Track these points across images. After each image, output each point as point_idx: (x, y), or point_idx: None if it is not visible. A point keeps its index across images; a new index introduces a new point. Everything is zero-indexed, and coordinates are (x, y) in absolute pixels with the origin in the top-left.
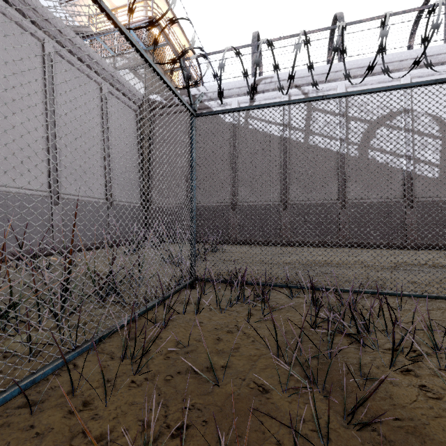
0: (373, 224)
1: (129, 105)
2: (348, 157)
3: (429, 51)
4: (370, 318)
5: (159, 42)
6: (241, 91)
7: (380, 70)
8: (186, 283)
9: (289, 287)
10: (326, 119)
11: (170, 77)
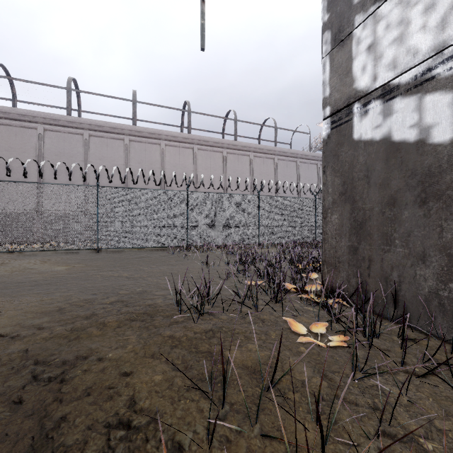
0: None
1: None
2: None
3: None
4: None
5: None
6: None
7: None
8: None
9: None
10: None
11: None
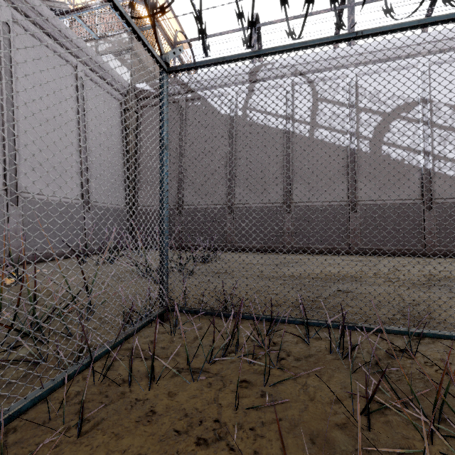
0: (387, 228)
1: (112, 94)
2: (358, 153)
3: (450, 34)
4: (452, 391)
5: (147, 24)
6: (239, 79)
7: (395, 55)
8: (149, 319)
9: (306, 326)
10: (362, 68)
11: None
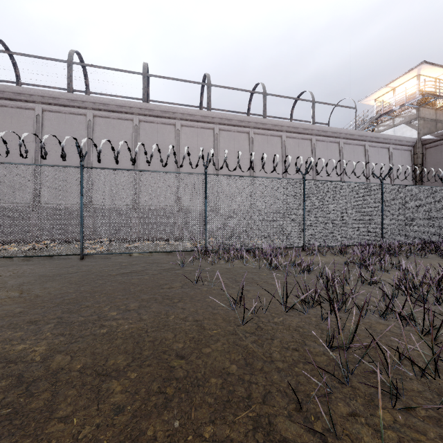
0: None
1: (406, 149)
2: None
3: None
4: None
5: (430, 100)
6: None
7: None
8: (440, 242)
9: None
10: None
11: (441, 110)
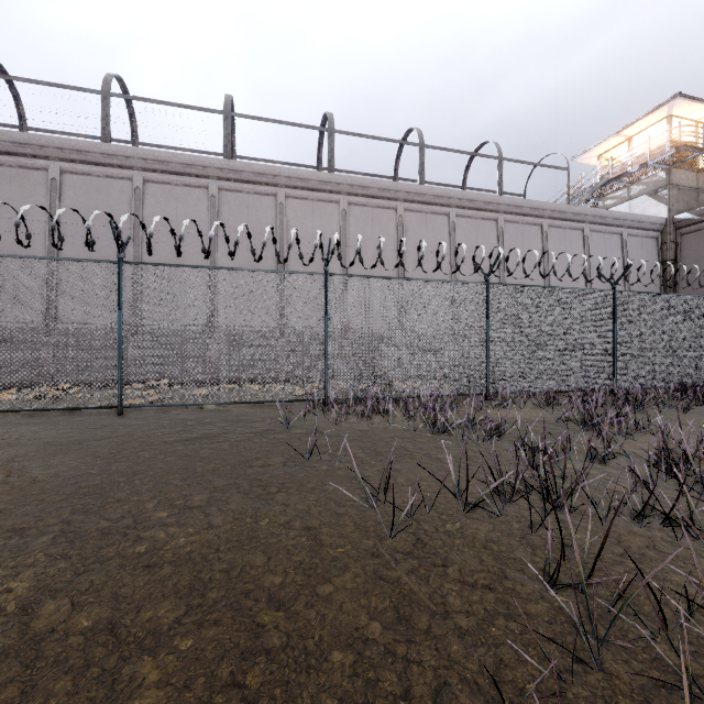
0: None
1: (649, 236)
2: None
3: None
4: None
5: (689, 156)
6: None
7: None
8: None
9: None
10: None
11: None
